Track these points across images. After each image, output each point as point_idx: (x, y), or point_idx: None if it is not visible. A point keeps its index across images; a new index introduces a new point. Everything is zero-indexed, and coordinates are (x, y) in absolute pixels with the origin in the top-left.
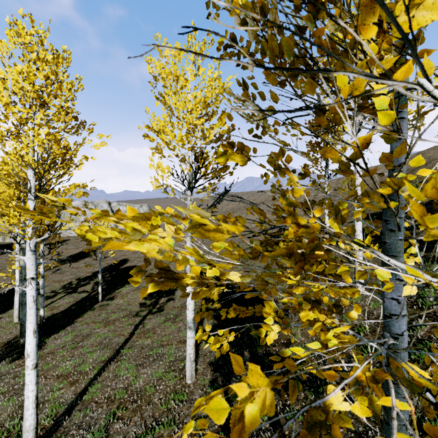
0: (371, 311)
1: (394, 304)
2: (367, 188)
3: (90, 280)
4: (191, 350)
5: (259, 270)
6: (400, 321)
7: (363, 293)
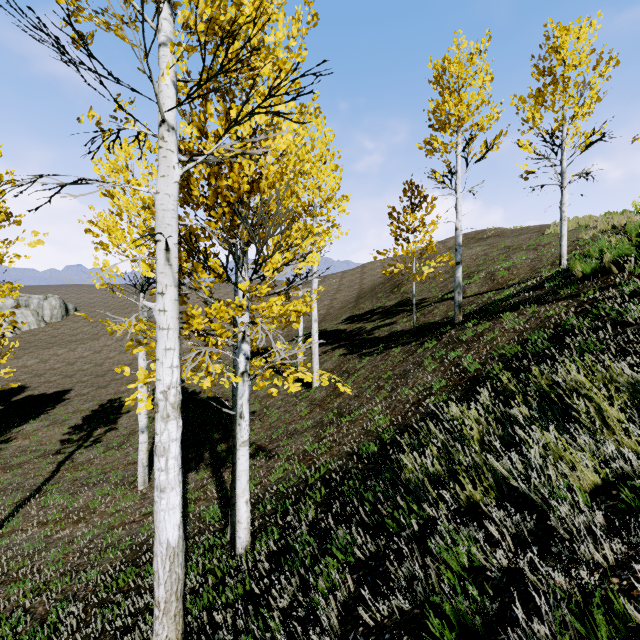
0: (316, 398)
1: (234, 354)
2: (368, 285)
3: None
4: (144, 455)
5: None
6: (236, 361)
7: (317, 387)
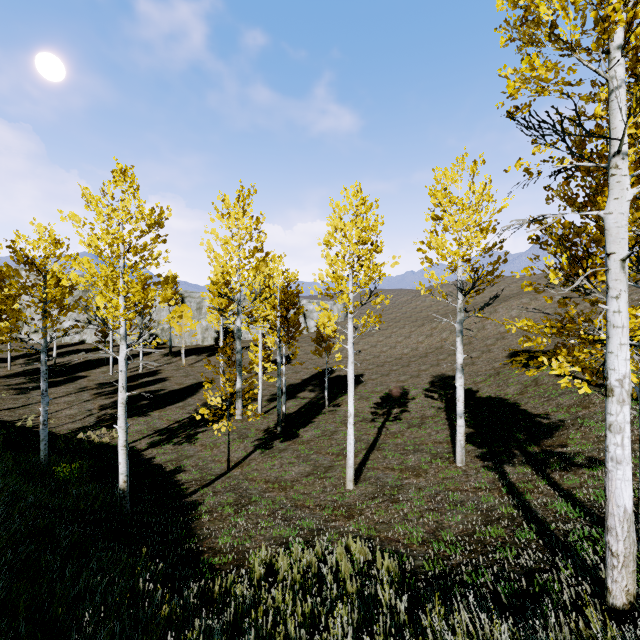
0: None
1: None
2: None
3: (304, 387)
4: (461, 437)
5: (518, 385)
6: None
7: None
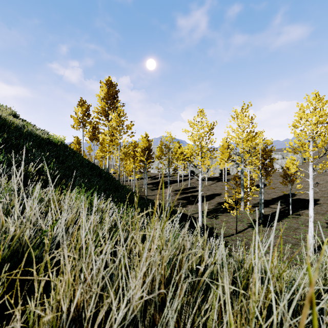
0: None
1: None
2: None
3: (273, 202)
4: None
5: None
6: None
7: None
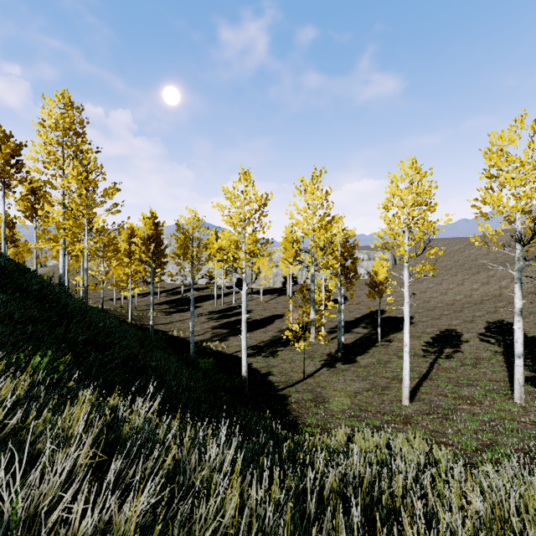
0: None
1: None
2: None
3: (357, 324)
4: (520, 376)
5: None
6: None
7: None
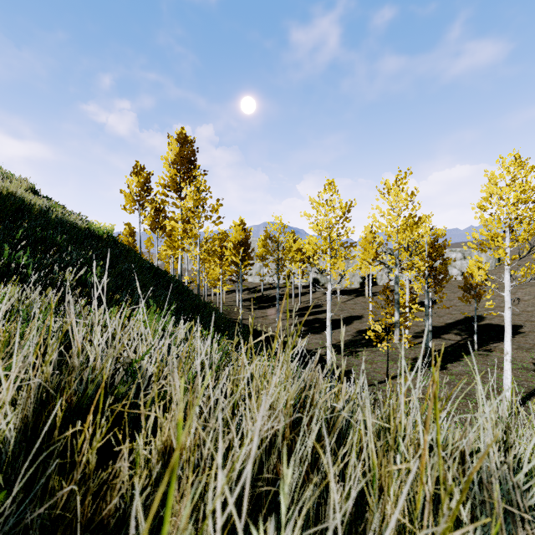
0: None
1: None
2: None
3: (448, 330)
4: None
5: None
6: None
7: None
